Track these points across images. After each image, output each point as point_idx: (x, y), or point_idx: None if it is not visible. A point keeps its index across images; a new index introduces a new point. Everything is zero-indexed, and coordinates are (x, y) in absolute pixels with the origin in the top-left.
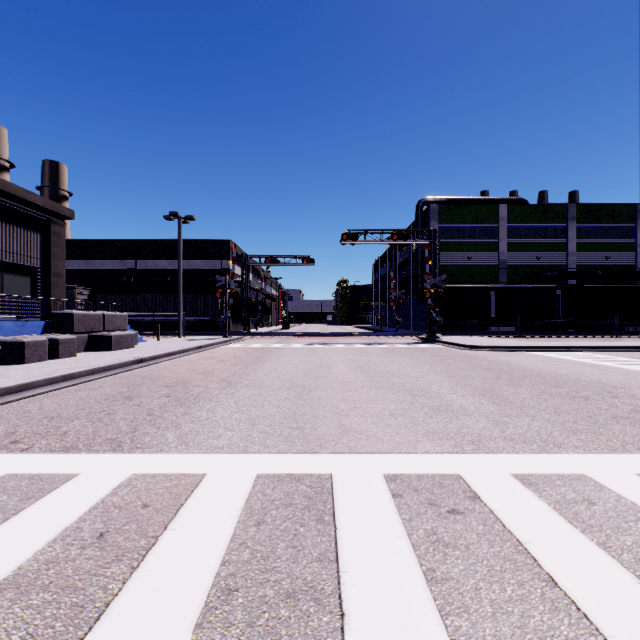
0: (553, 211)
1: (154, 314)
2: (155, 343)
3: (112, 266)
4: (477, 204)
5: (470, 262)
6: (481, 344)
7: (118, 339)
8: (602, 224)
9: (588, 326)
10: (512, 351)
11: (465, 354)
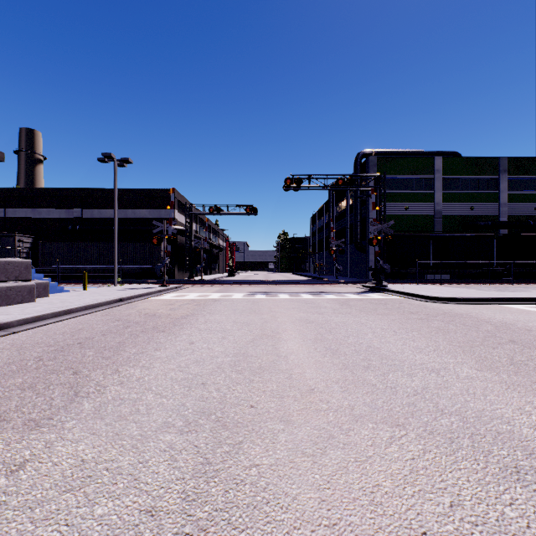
0: (486, 164)
1: (96, 262)
2: (73, 294)
3: (58, 215)
4: (414, 156)
5: (407, 212)
6: (445, 295)
7: (3, 292)
8: (532, 176)
9: (525, 274)
10: (486, 304)
11: (439, 309)
